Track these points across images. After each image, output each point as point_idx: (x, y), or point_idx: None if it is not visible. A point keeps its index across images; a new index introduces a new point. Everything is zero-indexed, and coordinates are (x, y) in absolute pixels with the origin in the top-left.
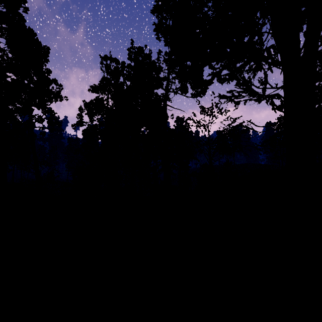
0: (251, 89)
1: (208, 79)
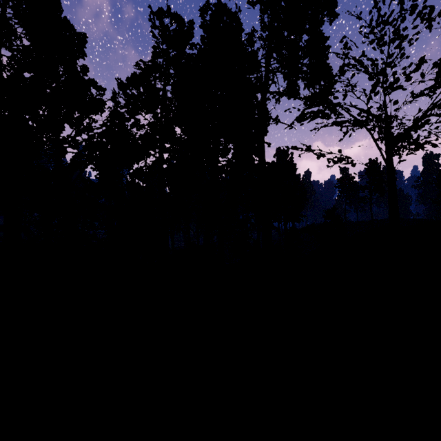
0: None
1: None
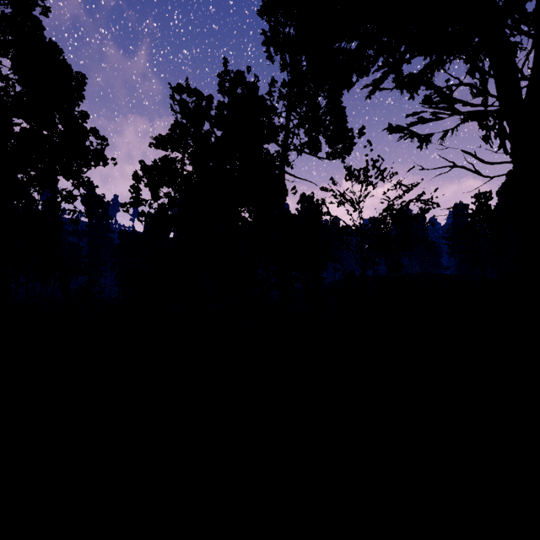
0: (461, 101)
1: (373, 79)
